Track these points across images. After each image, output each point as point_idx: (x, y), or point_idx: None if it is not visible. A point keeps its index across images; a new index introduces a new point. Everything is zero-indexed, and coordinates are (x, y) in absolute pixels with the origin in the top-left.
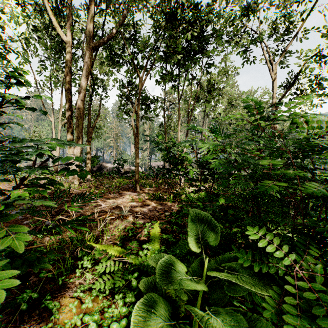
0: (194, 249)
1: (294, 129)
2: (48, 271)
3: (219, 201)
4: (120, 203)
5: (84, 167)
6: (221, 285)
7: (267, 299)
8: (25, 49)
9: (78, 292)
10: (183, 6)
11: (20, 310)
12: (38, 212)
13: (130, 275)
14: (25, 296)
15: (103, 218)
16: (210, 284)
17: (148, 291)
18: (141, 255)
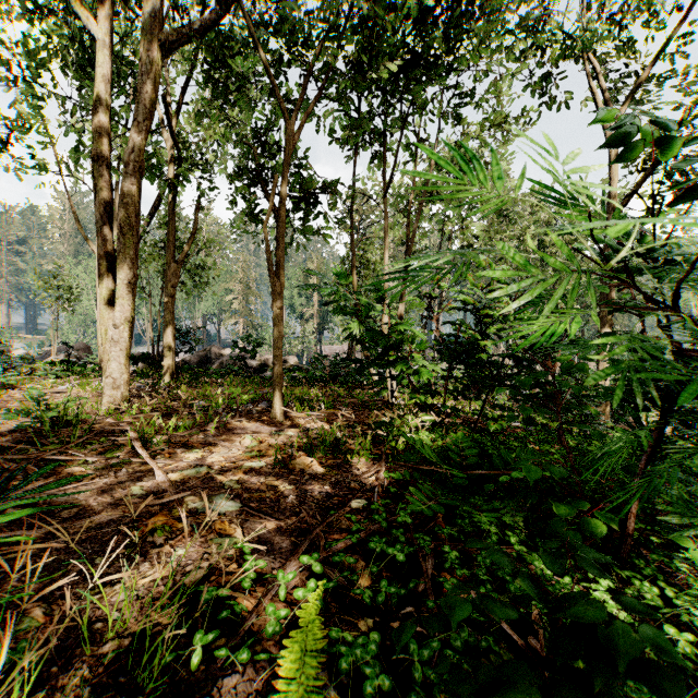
0: None
1: None
2: None
3: (528, 474)
4: (220, 464)
5: None
6: None
7: None
8: (30, 86)
9: None
10: None
11: None
12: None
13: None
14: None
15: (141, 532)
16: None
17: None
18: None
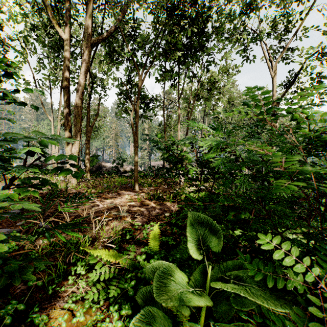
0: (198, 257)
1: (312, 122)
2: (39, 278)
3: (221, 201)
4: (119, 203)
5: (79, 166)
6: (227, 295)
7: (290, 325)
8: (24, 48)
9: (69, 303)
10: (183, 2)
11: (4, 324)
12: (22, 216)
13: (126, 284)
14: (10, 308)
15: (100, 219)
16: (215, 295)
17: (147, 303)
18: (139, 260)
